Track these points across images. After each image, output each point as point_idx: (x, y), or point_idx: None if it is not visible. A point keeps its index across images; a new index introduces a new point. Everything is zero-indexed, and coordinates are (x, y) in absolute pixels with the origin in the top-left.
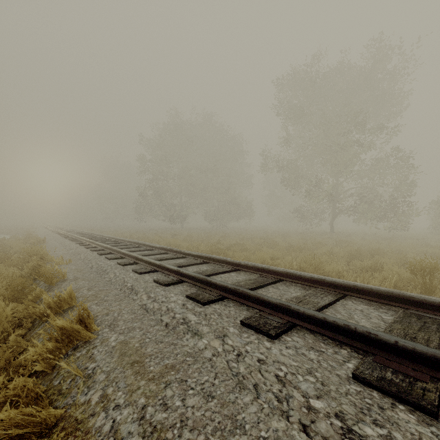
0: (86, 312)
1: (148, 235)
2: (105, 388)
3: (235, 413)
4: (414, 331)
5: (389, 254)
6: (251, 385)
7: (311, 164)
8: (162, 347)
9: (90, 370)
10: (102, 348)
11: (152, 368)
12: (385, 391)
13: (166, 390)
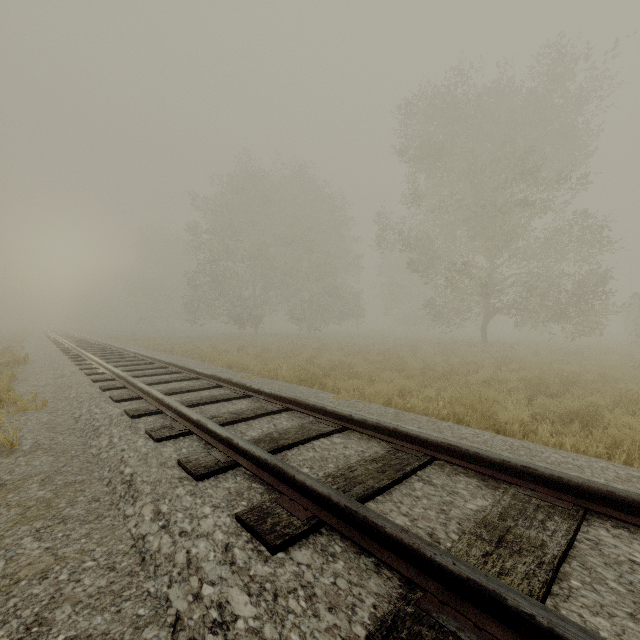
0: None
1: (202, 347)
2: None
3: None
4: None
5: (595, 384)
6: None
7: (451, 238)
8: None
9: None
10: None
11: None
12: None
13: None
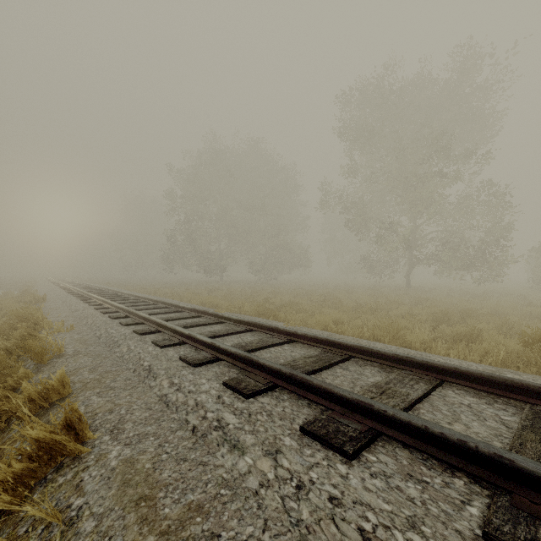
0: (77, 414)
1: (178, 291)
2: None
3: None
4: None
5: (485, 316)
6: None
7: (381, 202)
8: (185, 469)
9: (74, 512)
10: (97, 471)
11: (168, 510)
12: None
13: None
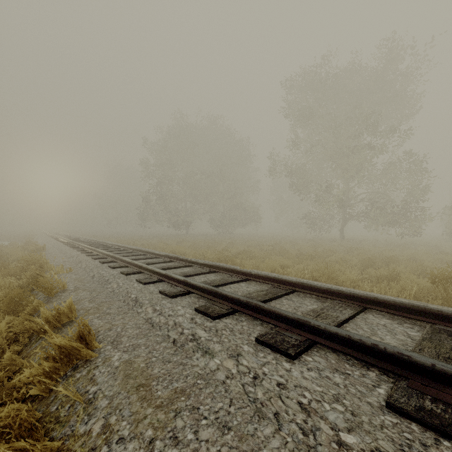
0: (87, 328)
1: (152, 242)
2: (107, 417)
3: (255, 449)
4: (447, 350)
5: (404, 262)
6: (272, 414)
7: (320, 169)
8: (170, 368)
9: (91, 395)
10: (104, 369)
11: (160, 392)
12: (426, 424)
13: (176, 420)
